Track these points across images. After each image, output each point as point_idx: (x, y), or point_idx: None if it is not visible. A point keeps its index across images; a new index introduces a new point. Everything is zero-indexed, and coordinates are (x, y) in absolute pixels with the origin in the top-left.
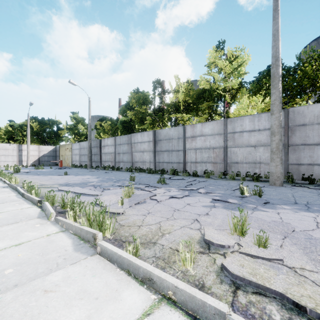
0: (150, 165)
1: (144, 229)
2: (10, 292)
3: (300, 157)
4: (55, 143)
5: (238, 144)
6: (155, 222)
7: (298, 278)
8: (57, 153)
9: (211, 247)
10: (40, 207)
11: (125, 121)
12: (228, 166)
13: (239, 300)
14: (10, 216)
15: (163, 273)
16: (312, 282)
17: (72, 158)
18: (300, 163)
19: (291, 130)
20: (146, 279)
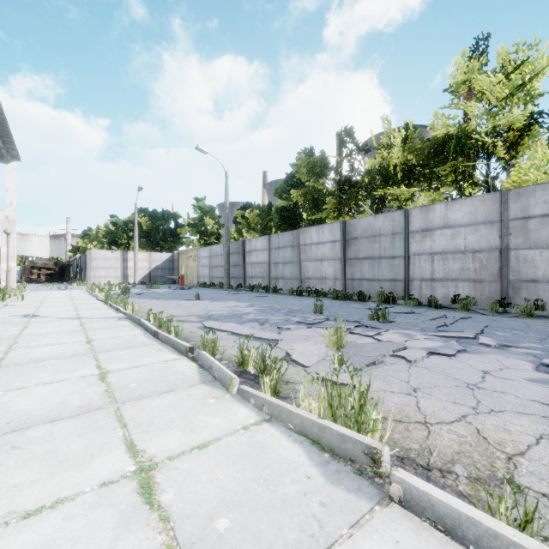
0: (334, 285)
1: (445, 435)
2: None
3: None
4: (172, 248)
5: (537, 242)
6: (454, 417)
7: None
8: (175, 264)
9: None
10: (194, 360)
11: (284, 207)
12: (510, 288)
13: None
14: (155, 375)
15: None
16: None
17: (198, 271)
18: None
19: None
20: None
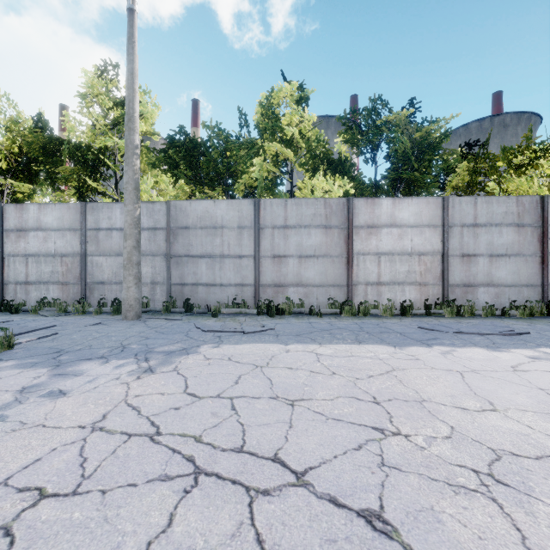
0: None
1: None
2: None
3: (184, 274)
4: None
5: (104, 251)
6: None
7: None
8: None
9: None
10: None
11: None
12: (88, 290)
13: None
14: None
15: None
16: None
17: None
18: (184, 282)
19: (173, 234)
20: None
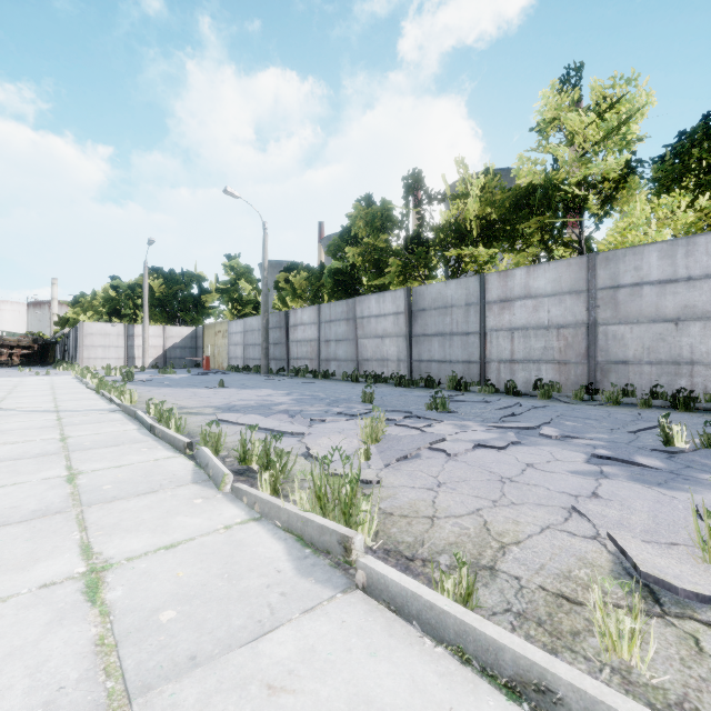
0: (398, 368)
1: (448, 528)
2: (189, 680)
3: None
4: (194, 320)
5: (627, 317)
6: (467, 511)
7: None
8: (198, 341)
9: (662, 596)
10: (192, 458)
11: (339, 269)
12: (599, 371)
13: None
14: (138, 475)
15: (584, 677)
16: None
17: (229, 351)
18: None
19: None
20: (528, 687)
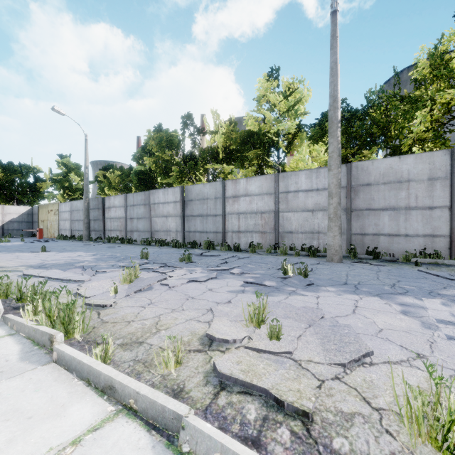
0: (176, 236)
1: (135, 326)
2: None
3: (365, 225)
4: (31, 201)
5: (292, 208)
6: (154, 316)
7: (298, 372)
8: (34, 217)
9: (214, 343)
10: None
11: (142, 171)
12: (280, 237)
13: (217, 402)
14: None
15: (128, 378)
16: (312, 375)
17: (59, 225)
18: (364, 232)
19: (354, 191)
20: (108, 388)
